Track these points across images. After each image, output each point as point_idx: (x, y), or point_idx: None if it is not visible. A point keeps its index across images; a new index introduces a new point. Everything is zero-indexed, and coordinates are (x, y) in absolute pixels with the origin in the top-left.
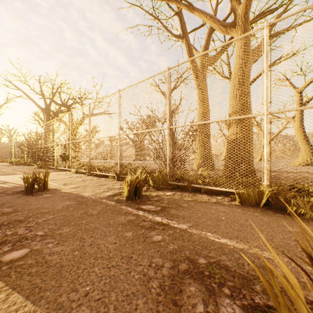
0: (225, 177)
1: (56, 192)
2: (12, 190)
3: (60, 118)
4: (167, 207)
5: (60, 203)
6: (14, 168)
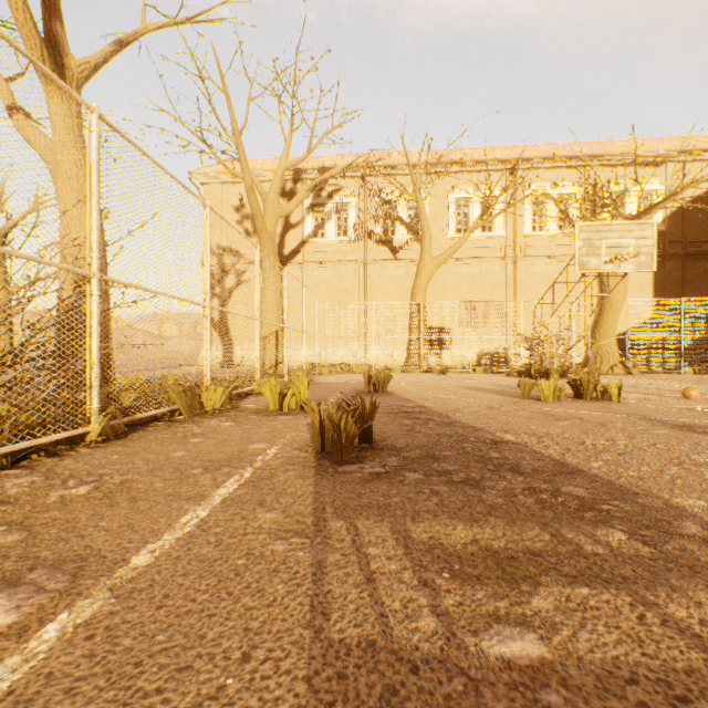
0: None
1: None
2: (382, 476)
3: None
4: None
5: None
6: None
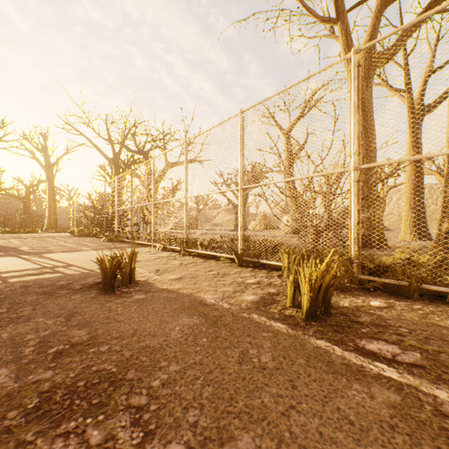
0: (445, 265)
1: (152, 289)
2: (80, 280)
3: (133, 171)
4: (434, 352)
5: (173, 320)
6: (77, 241)
